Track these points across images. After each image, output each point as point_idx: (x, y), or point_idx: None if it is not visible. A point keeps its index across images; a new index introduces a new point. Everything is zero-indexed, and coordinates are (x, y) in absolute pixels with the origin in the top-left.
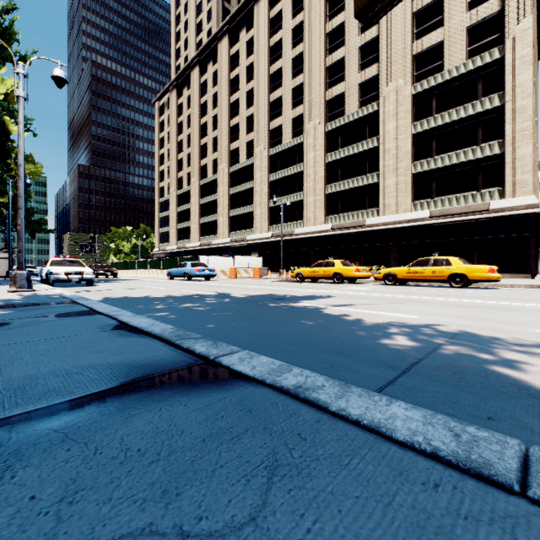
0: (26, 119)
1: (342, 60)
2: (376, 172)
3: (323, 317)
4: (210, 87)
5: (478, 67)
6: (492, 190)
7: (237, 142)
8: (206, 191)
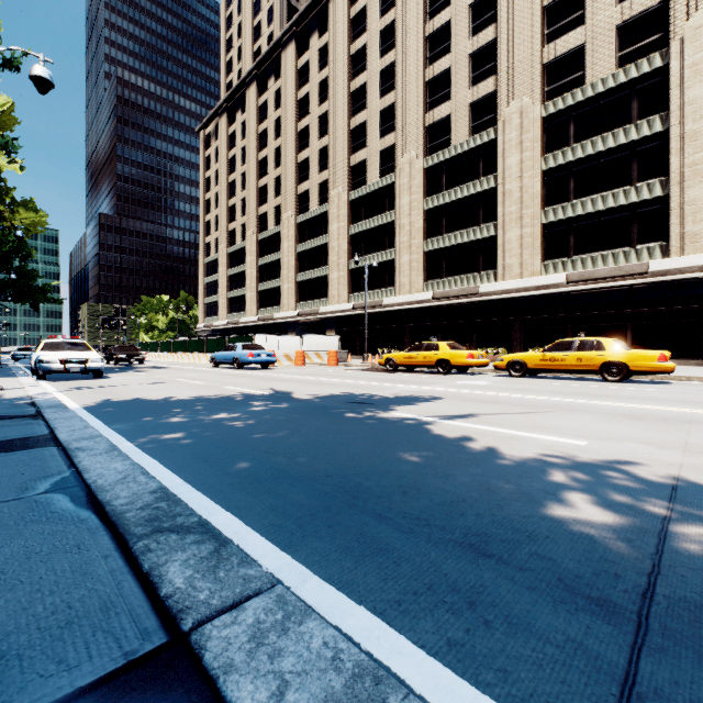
0: (10, 146)
1: (448, 72)
2: (493, 222)
3: (432, 444)
4: (271, 110)
5: (633, 78)
6: (651, 245)
7: (307, 182)
8: (266, 248)
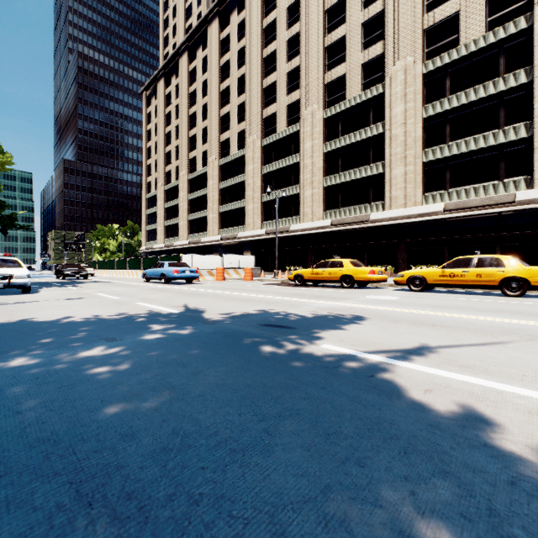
0: None
1: (343, 39)
2: (381, 161)
3: (432, 443)
4: (199, 74)
5: (501, 39)
6: (517, 179)
7: (228, 132)
8: (195, 185)
